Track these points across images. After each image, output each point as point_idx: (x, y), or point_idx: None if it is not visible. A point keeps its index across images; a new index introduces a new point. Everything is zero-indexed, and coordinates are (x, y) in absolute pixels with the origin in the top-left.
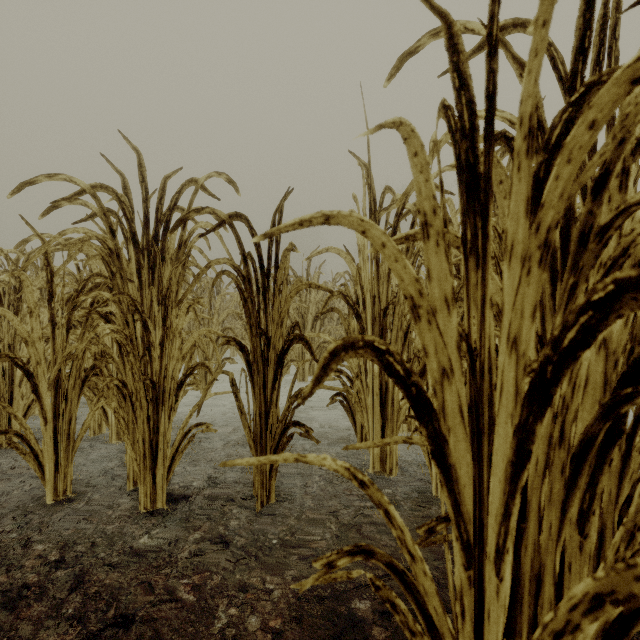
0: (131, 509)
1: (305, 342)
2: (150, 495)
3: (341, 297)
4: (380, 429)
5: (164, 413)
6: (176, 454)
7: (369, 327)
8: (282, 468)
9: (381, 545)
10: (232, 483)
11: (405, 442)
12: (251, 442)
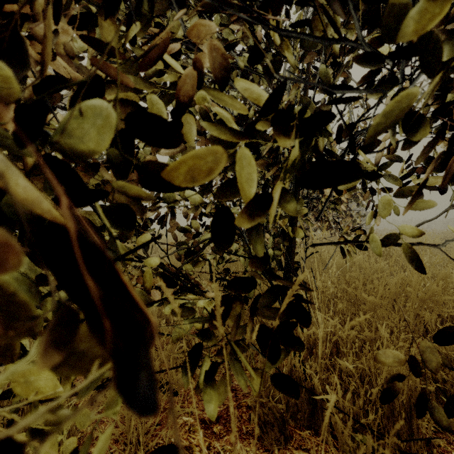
0: None
1: None
2: None
3: None
4: None
5: None
6: None
7: None
8: None
9: None
10: None
11: None
12: None
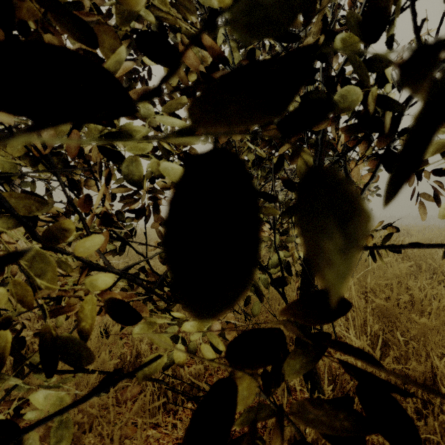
0: None
1: None
2: None
3: None
4: None
5: None
6: None
7: None
8: None
9: None
10: None
11: None
12: None
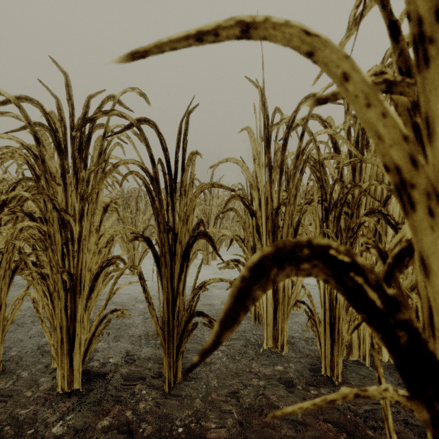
0: (50, 389)
1: (208, 238)
2: (67, 377)
3: (239, 199)
4: (272, 311)
5: (81, 302)
6: (92, 338)
7: (263, 224)
8: (189, 343)
9: (282, 435)
10: (145, 359)
11: (357, 396)
12: (159, 330)
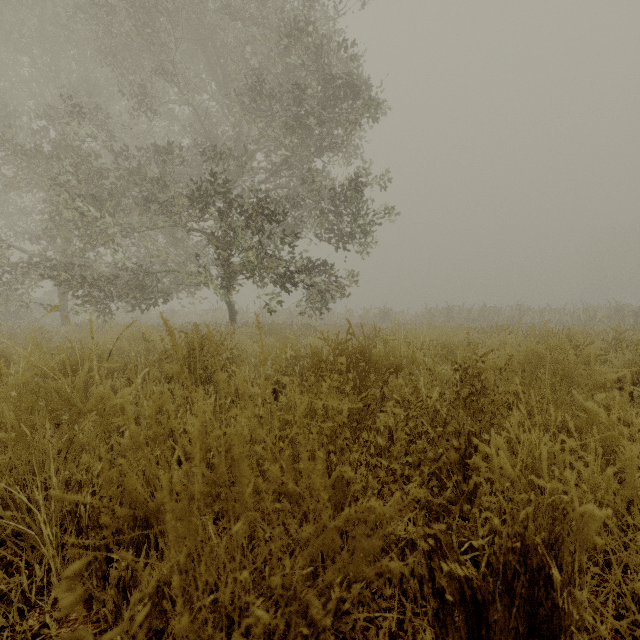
0: None
1: None
2: None
3: None
4: None
5: None
6: None
7: None
8: None
9: None
10: None
11: None
12: None
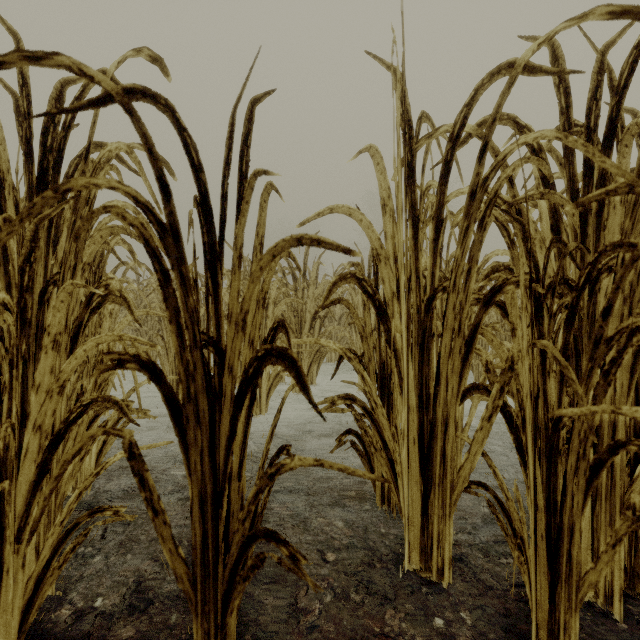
0: None
1: (289, 363)
2: None
3: (353, 282)
4: (420, 498)
5: (15, 499)
6: (45, 573)
7: (403, 329)
8: None
9: None
10: (168, 600)
11: None
12: (179, 568)
